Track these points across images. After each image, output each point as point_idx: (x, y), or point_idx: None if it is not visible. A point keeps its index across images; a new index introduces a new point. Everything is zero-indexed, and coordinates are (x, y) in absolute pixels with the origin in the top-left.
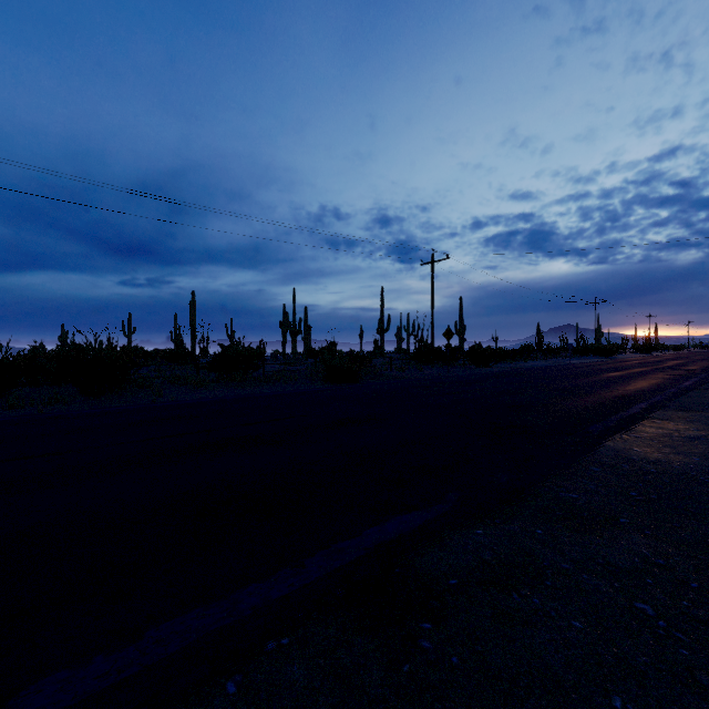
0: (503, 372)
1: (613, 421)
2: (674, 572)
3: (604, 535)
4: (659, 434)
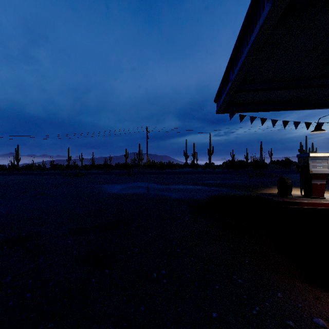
0: None
1: None
2: None
3: None
4: None
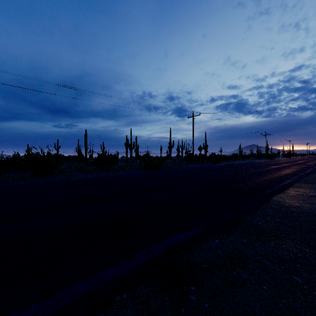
0: (225, 166)
1: (275, 188)
2: (309, 261)
3: (275, 242)
4: (297, 194)
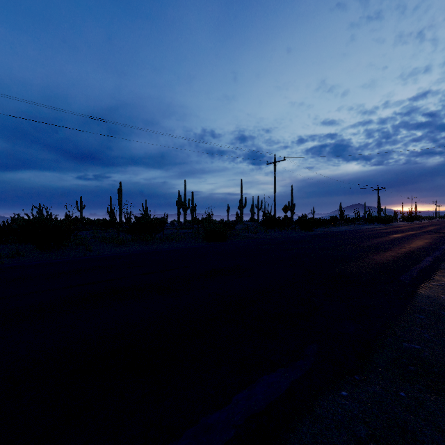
0: (322, 234)
1: (415, 272)
2: None
3: None
4: None
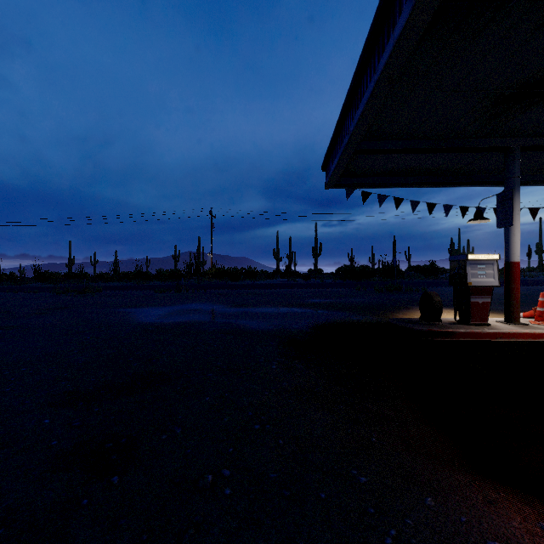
0: None
1: None
2: None
3: None
4: None
